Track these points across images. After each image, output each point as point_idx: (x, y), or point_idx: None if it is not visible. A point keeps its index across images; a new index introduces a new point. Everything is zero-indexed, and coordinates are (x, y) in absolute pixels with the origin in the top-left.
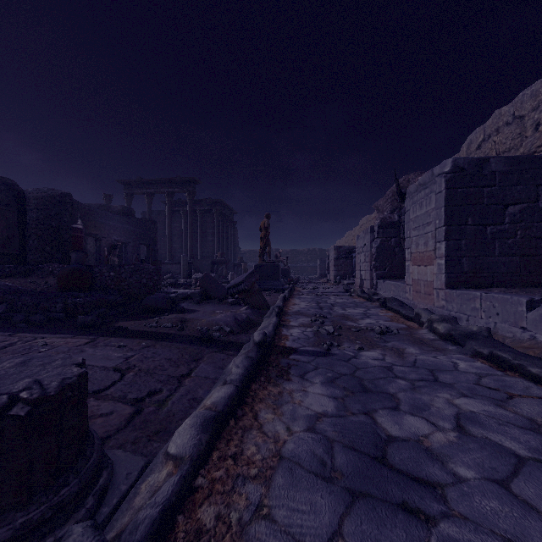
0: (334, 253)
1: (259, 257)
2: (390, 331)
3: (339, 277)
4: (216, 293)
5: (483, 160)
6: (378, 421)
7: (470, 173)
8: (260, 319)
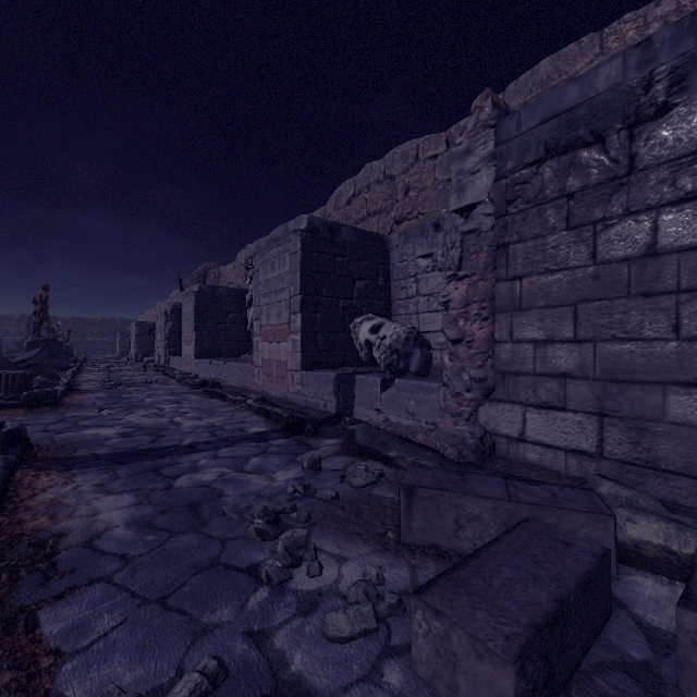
0: (136, 329)
1: (33, 332)
2: (153, 382)
3: (141, 355)
4: (4, 367)
5: (217, 287)
6: (123, 396)
7: (209, 294)
8: (56, 383)
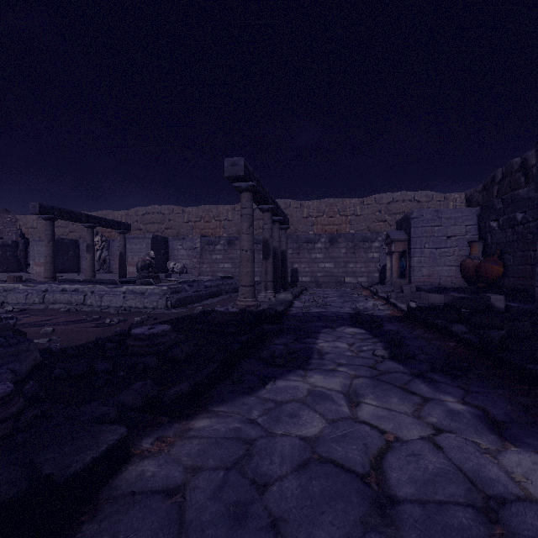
0: None
1: None
2: None
3: None
4: None
5: (64, 239)
6: None
7: (61, 242)
8: None
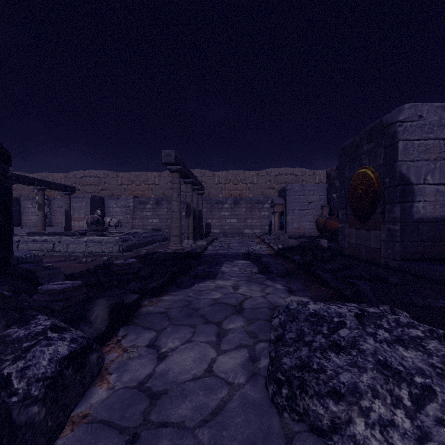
0: None
1: None
2: None
3: None
4: None
5: None
6: None
7: None
8: None
